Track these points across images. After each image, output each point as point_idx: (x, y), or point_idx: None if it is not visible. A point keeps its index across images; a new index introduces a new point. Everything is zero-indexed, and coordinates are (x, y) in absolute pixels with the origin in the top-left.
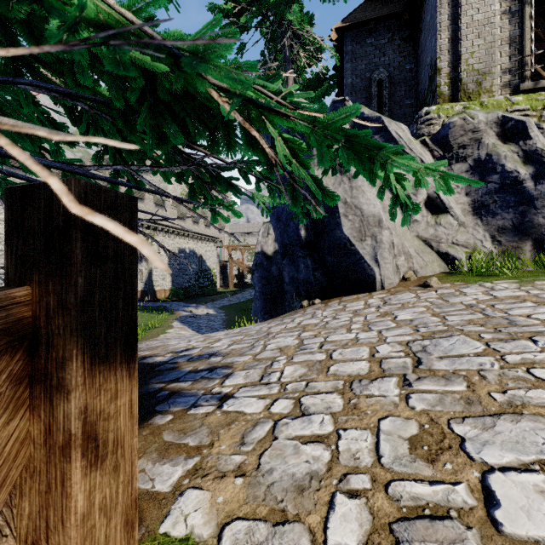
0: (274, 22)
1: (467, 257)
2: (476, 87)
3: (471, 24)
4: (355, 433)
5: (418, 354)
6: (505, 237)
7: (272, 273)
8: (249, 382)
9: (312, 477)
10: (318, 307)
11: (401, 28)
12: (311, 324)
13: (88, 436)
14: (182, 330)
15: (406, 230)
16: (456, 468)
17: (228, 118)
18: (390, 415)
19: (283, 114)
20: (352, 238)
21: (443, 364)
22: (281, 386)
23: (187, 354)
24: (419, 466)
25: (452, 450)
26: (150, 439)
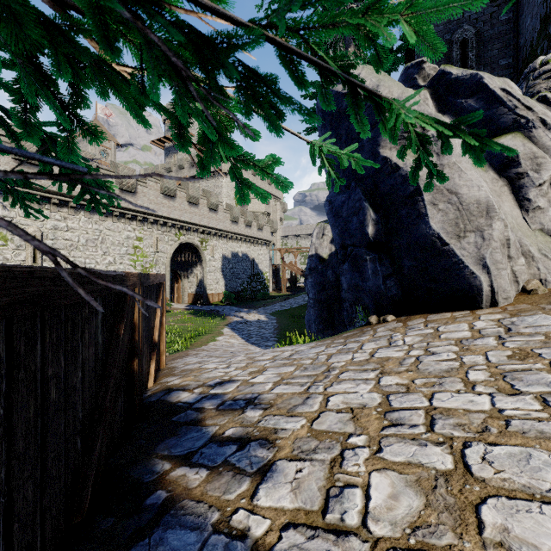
0: None
1: None
2: None
3: None
4: None
5: None
6: None
7: (327, 278)
8: (302, 511)
9: None
10: (394, 328)
11: None
12: (391, 358)
13: None
14: (232, 338)
15: (522, 221)
16: None
17: None
18: None
19: None
20: (444, 235)
21: None
22: None
23: (219, 393)
24: None
25: None
26: None
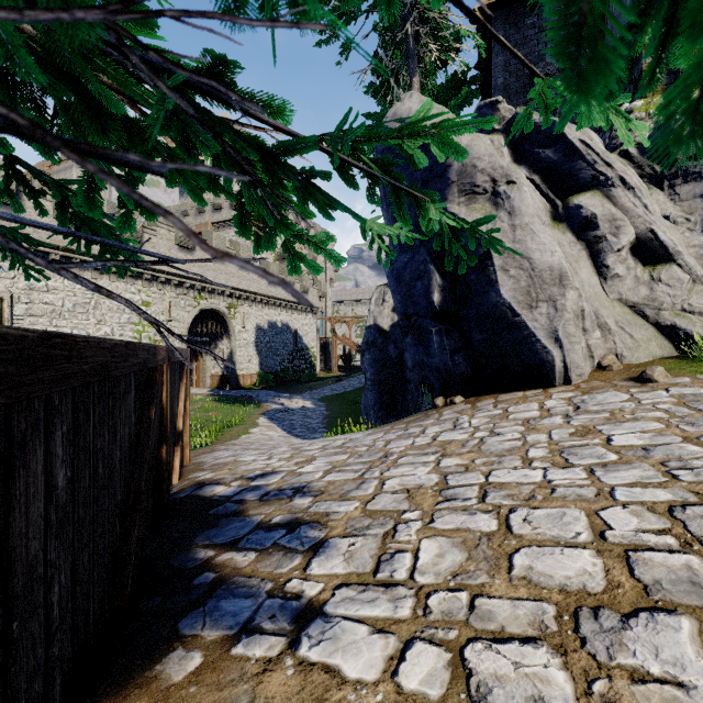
0: None
1: None
2: None
3: None
4: None
5: None
6: None
7: (388, 355)
8: (355, 574)
9: None
10: (462, 410)
11: None
12: (454, 440)
13: None
14: (270, 430)
15: (600, 290)
16: None
17: None
18: None
19: None
20: (515, 305)
21: None
22: (417, 597)
23: (262, 485)
24: None
25: None
26: None
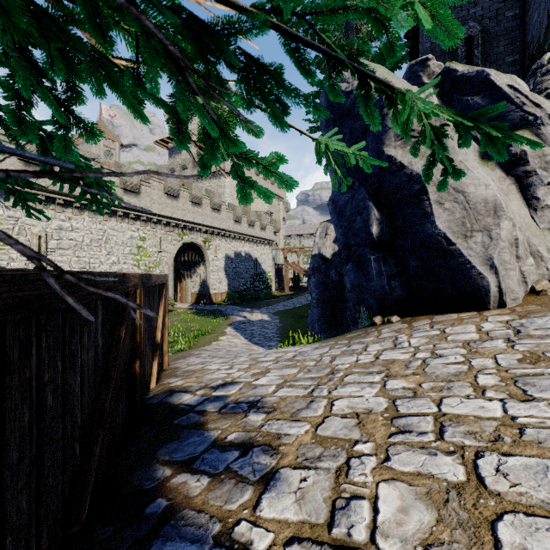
0: None
1: None
2: None
3: None
4: None
5: None
6: None
7: (330, 278)
8: (307, 525)
9: None
10: (399, 329)
11: None
12: (396, 360)
13: None
14: (234, 338)
15: (530, 221)
16: None
17: None
18: None
19: None
20: (450, 234)
21: None
22: None
23: (222, 396)
24: None
25: None
26: None
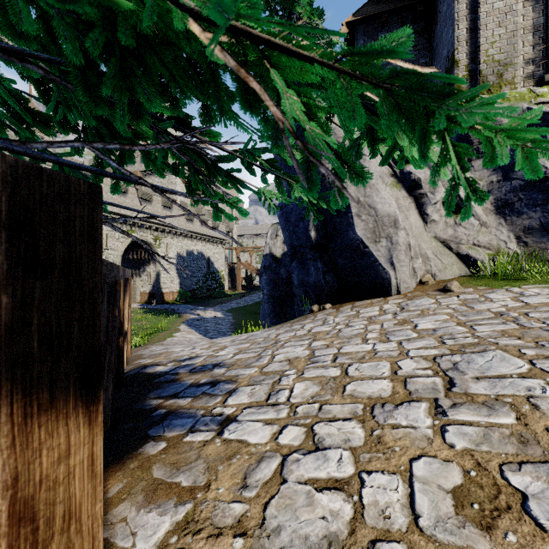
0: (283, 16)
1: (489, 259)
2: (497, 79)
3: (491, 12)
4: (382, 478)
5: (449, 373)
6: (532, 237)
7: (280, 276)
8: (255, 402)
9: (330, 543)
10: (330, 313)
11: (415, 20)
12: (322, 331)
13: (19, 518)
14: (189, 334)
15: (423, 231)
16: (523, 542)
17: (221, 79)
18: (424, 455)
19: (296, 54)
20: (365, 240)
21: (481, 387)
22: (290, 408)
23: (190, 364)
24: (471, 534)
25: (512, 511)
26: (137, 475)
